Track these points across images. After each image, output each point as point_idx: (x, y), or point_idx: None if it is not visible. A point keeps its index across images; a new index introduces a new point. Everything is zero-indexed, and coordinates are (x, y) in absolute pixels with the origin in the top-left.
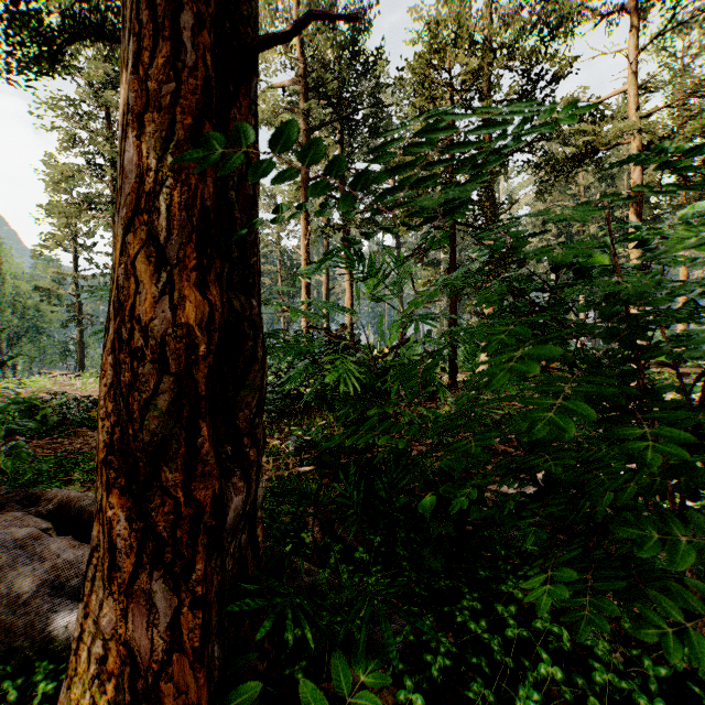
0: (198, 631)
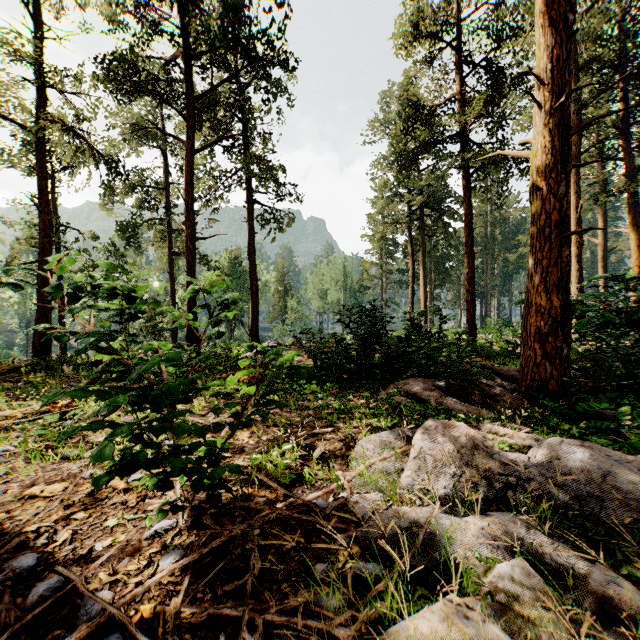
0: (557, 376)
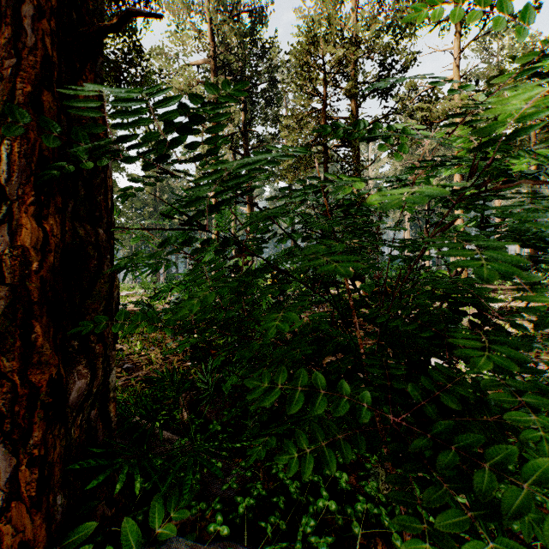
0: (35, 484)
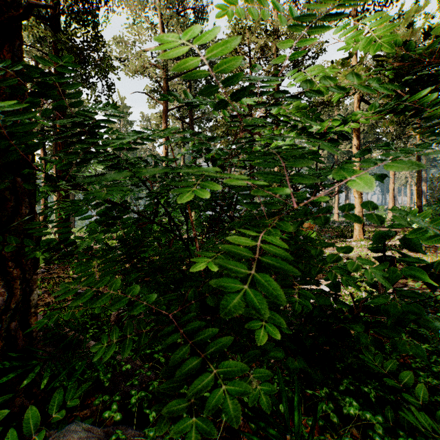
0: None
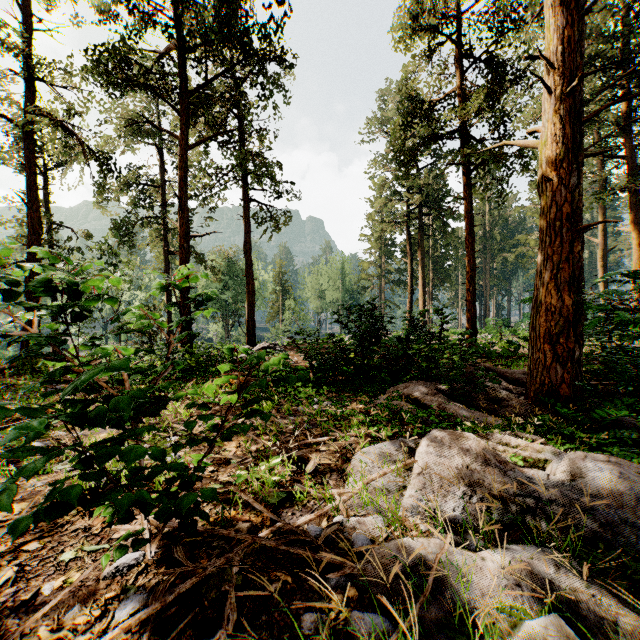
0: (569, 380)
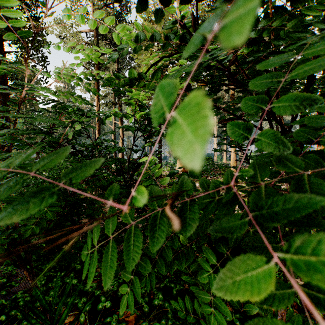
0: None
